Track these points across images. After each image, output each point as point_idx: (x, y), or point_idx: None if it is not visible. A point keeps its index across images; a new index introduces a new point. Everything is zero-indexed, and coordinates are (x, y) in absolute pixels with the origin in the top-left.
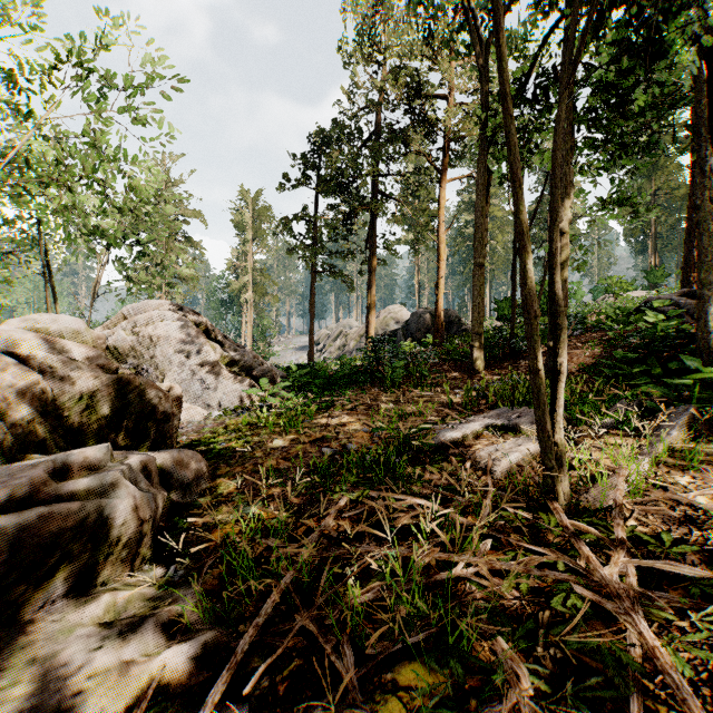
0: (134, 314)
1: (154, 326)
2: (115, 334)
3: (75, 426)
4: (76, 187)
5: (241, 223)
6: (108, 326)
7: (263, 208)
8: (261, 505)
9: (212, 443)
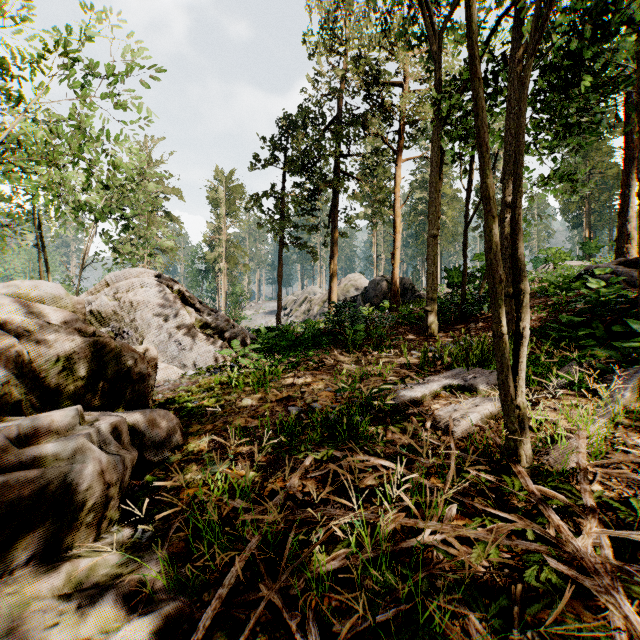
0: (116, 281)
1: (134, 293)
2: (98, 300)
3: (52, 387)
4: (65, 166)
5: (216, 199)
6: (92, 293)
7: (236, 186)
8: (229, 463)
9: (185, 402)
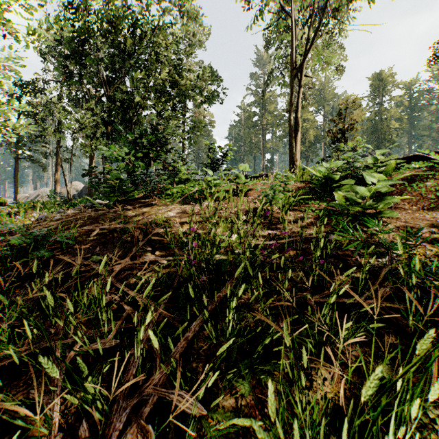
0: None
1: None
2: None
3: None
4: None
5: None
6: None
7: None
8: None
9: None
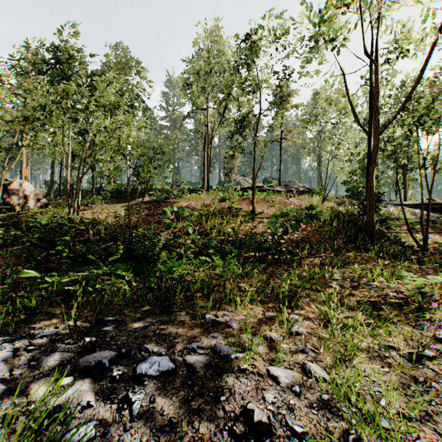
0: None
1: None
2: None
3: None
4: None
5: None
6: None
7: None
8: None
9: None
